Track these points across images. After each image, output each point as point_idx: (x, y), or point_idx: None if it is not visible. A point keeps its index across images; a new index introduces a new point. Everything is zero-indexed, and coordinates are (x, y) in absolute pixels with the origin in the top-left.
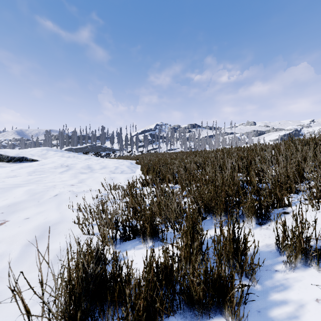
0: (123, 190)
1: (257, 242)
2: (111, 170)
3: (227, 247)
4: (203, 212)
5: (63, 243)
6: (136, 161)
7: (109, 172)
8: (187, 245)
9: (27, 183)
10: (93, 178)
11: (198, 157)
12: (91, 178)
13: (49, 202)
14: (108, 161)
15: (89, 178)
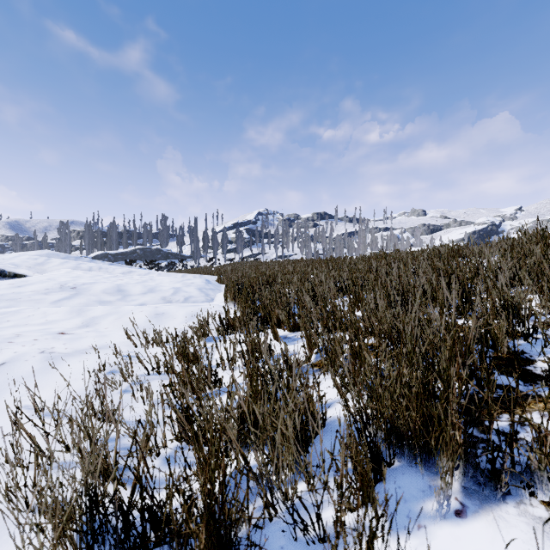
0: (172, 347)
1: None
2: (164, 296)
3: None
4: (384, 447)
5: None
6: (217, 277)
7: (159, 299)
8: None
9: None
10: (118, 315)
11: (337, 271)
12: (112, 316)
13: None
14: (163, 278)
15: (108, 315)
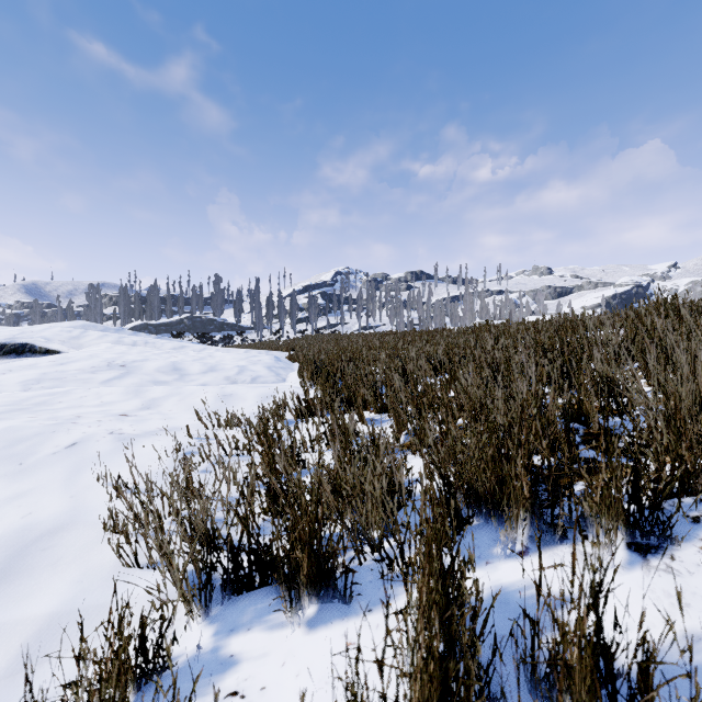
0: (248, 429)
1: (648, 622)
2: (227, 376)
3: (576, 672)
4: (463, 506)
5: (59, 596)
6: (288, 353)
7: (222, 380)
8: (430, 653)
9: (10, 410)
10: (180, 396)
11: (433, 346)
12: (174, 397)
13: (50, 466)
14: (223, 354)
15: (169, 396)
